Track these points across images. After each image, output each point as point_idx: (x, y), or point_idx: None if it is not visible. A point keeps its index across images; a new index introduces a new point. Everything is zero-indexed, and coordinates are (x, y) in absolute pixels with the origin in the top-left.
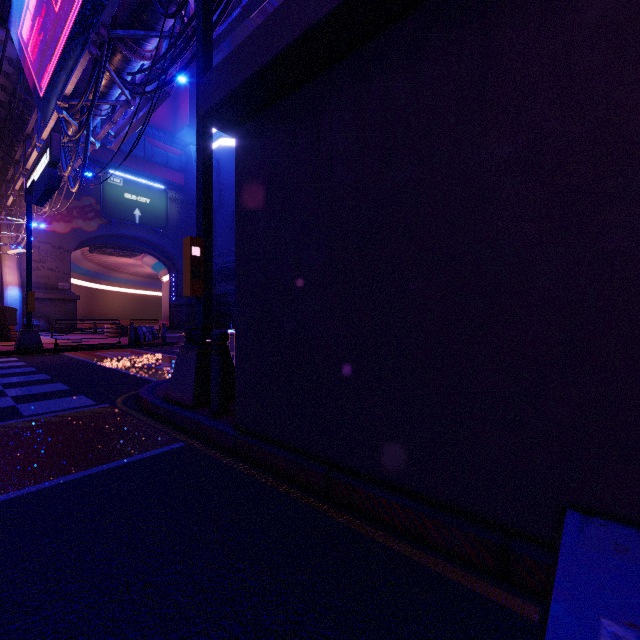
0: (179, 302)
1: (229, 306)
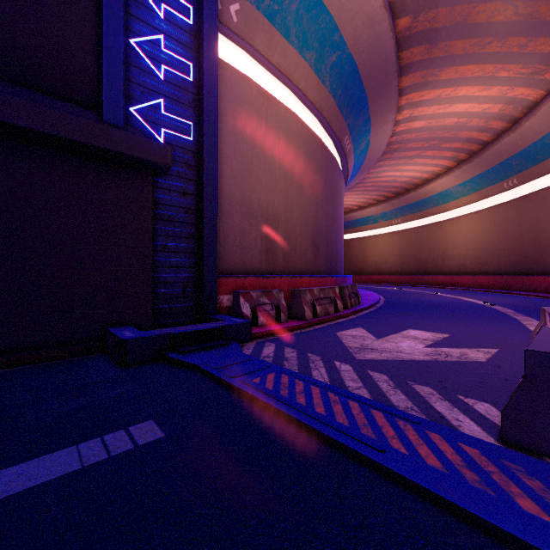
0: None
1: None
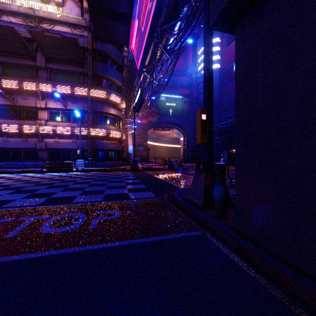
0: (188, 149)
1: None
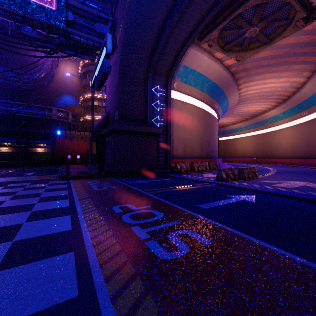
0: None
1: None
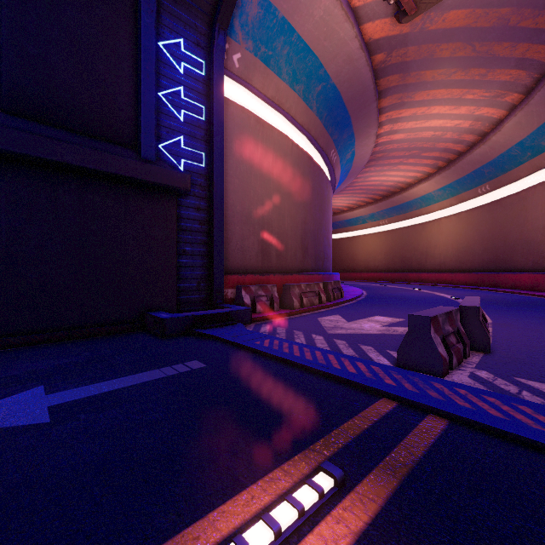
0: None
1: None
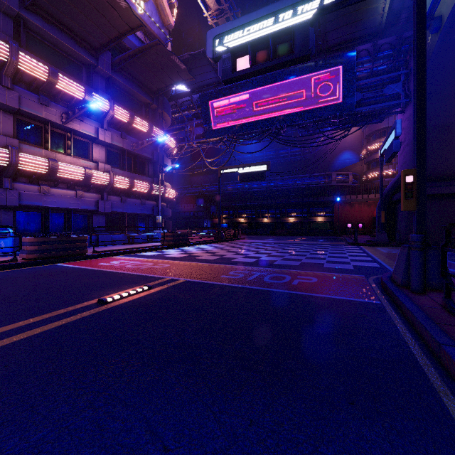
0: None
1: (185, 219)
